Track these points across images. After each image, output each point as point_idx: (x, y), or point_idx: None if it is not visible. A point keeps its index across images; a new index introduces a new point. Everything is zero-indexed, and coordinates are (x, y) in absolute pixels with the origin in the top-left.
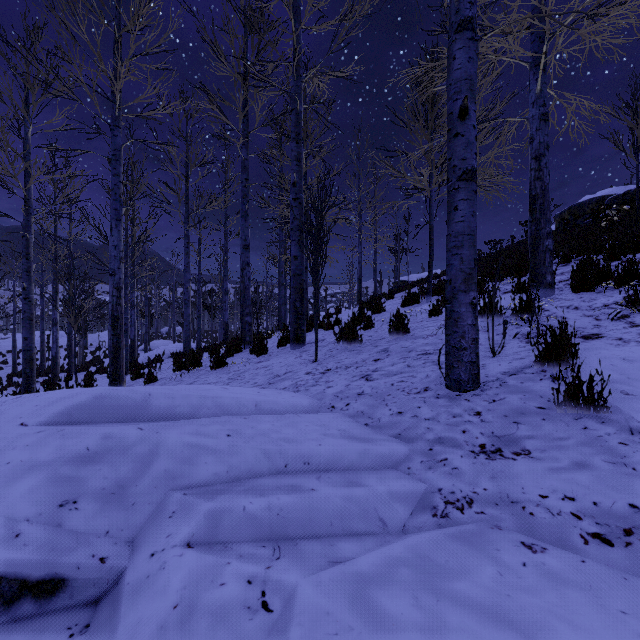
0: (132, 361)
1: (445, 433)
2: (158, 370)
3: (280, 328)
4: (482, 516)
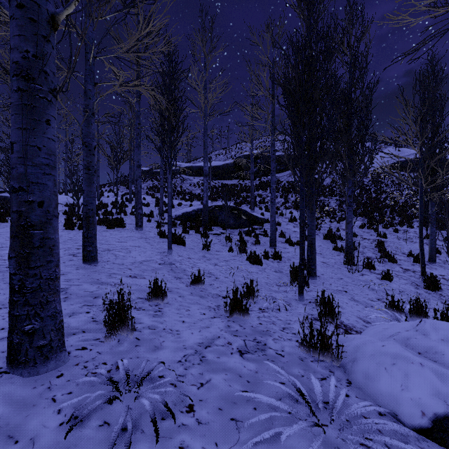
0: None
1: None
2: None
3: None
4: None
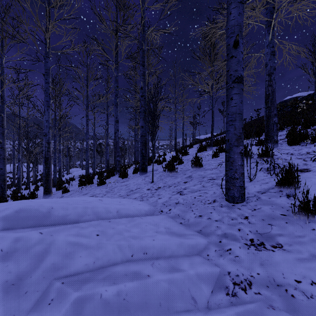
0: (59, 179)
1: (228, 230)
2: (71, 185)
3: (135, 163)
4: (259, 296)
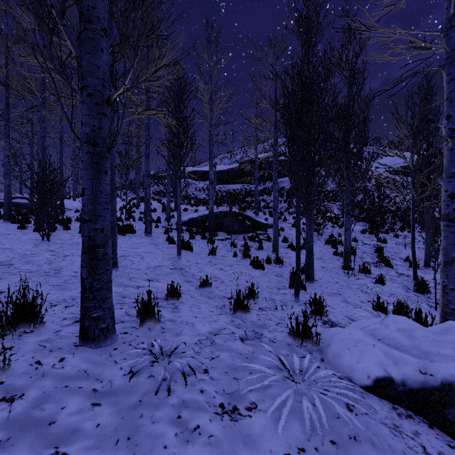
0: None
1: None
2: None
3: None
4: None
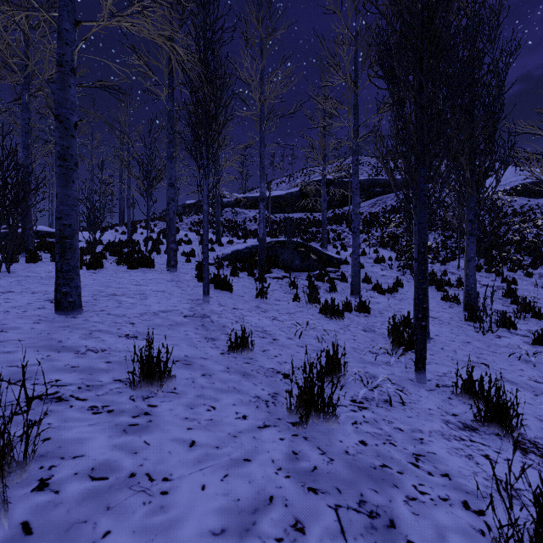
0: None
1: None
2: None
3: None
4: None
